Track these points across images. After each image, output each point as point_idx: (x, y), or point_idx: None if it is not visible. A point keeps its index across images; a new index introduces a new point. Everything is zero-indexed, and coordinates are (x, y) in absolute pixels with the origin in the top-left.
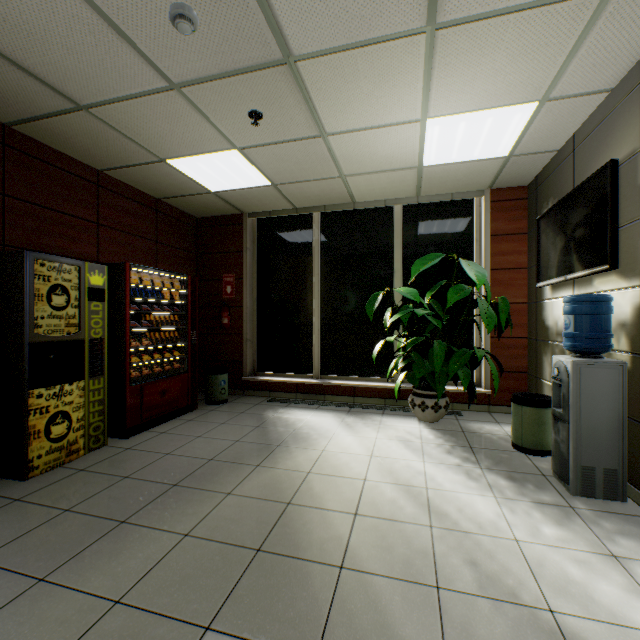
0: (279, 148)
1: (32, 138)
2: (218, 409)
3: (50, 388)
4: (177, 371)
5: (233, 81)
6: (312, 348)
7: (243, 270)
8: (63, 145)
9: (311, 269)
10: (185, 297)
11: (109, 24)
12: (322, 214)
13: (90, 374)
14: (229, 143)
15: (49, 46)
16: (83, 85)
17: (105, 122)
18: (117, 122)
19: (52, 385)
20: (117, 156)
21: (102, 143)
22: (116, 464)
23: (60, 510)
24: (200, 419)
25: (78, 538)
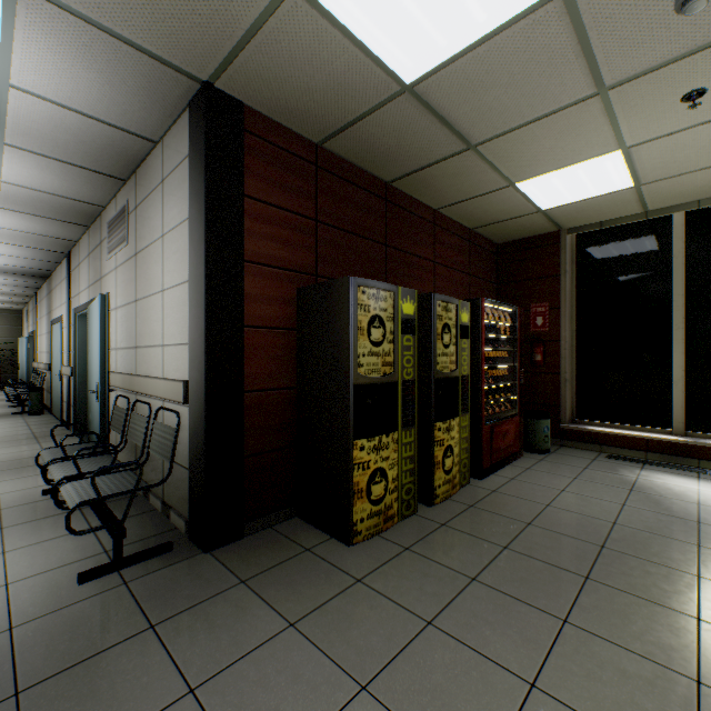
0: (691, 133)
1: (399, 190)
2: (547, 459)
3: (443, 422)
4: (509, 412)
5: (696, 57)
6: (669, 394)
7: (559, 297)
8: (421, 191)
9: (667, 289)
10: (514, 332)
11: (577, 42)
12: (687, 213)
13: (460, 411)
14: (616, 144)
15: (490, 91)
16: (491, 122)
17: (481, 157)
18: (495, 153)
19: (444, 419)
20: (465, 191)
21: (461, 180)
22: (500, 506)
23: (497, 545)
24: (538, 469)
25: (553, 583)
